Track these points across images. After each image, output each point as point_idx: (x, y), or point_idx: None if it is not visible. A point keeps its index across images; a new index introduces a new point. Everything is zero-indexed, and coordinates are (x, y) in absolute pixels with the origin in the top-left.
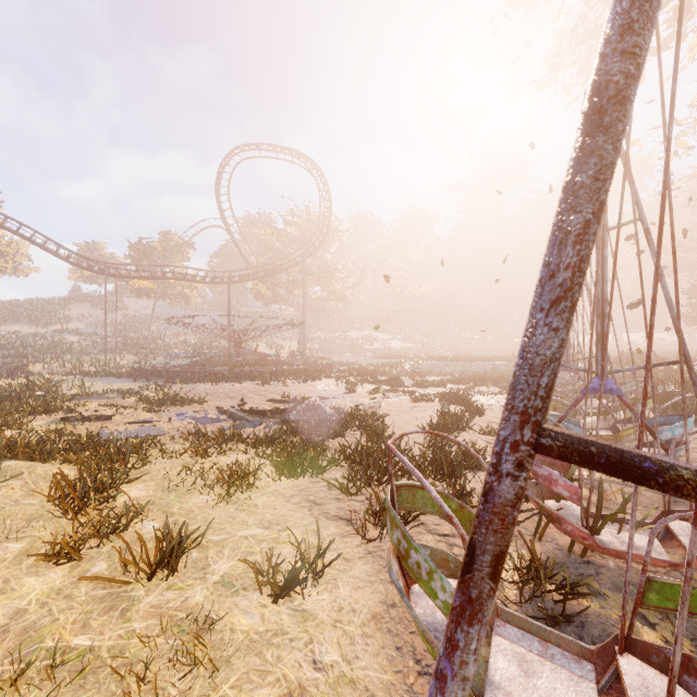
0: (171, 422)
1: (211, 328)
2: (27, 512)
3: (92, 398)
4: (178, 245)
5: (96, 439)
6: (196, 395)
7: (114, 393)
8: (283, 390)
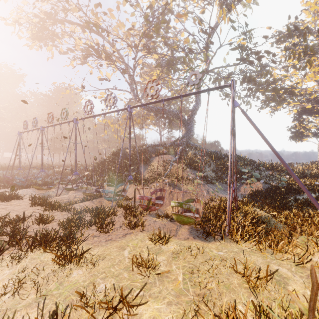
0: None
1: None
2: None
3: None
4: None
5: None
6: None
7: None
8: None
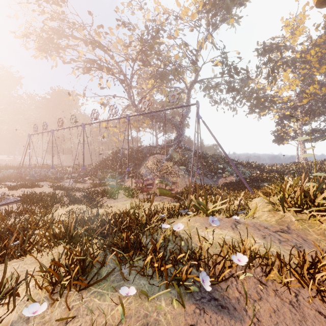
0: None
1: None
2: None
3: None
4: None
5: None
6: None
7: None
8: None
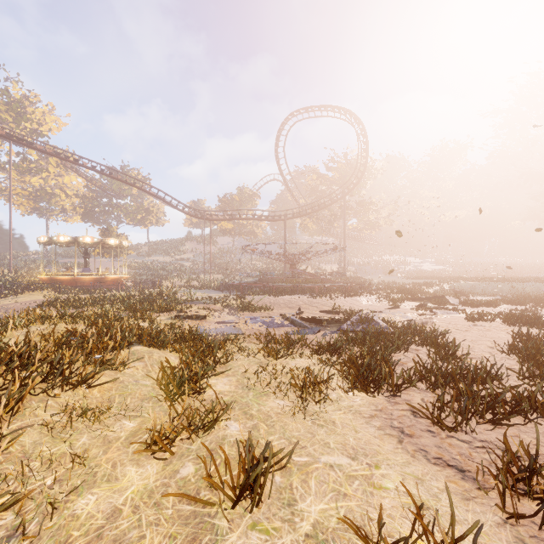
0: (246, 324)
1: (273, 253)
2: (142, 392)
3: (194, 302)
4: (249, 196)
5: (195, 333)
6: (263, 304)
7: (209, 300)
8: (332, 303)
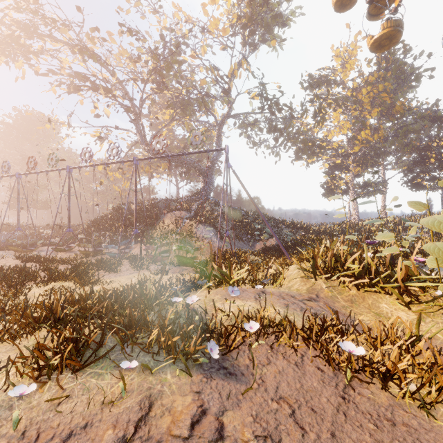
0: None
1: None
2: None
3: None
4: None
5: None
6: None
7: None
8: None
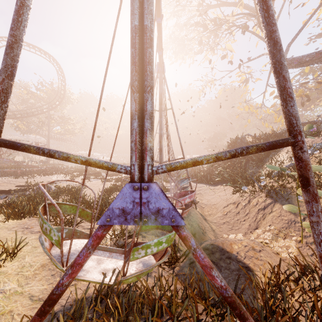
0: None
1: None
2: None
3: None
4: None
5: None
6: None
7: None
8: (28, 180)
